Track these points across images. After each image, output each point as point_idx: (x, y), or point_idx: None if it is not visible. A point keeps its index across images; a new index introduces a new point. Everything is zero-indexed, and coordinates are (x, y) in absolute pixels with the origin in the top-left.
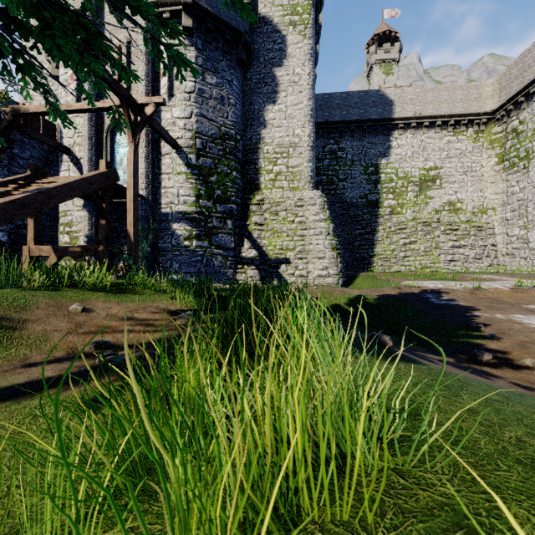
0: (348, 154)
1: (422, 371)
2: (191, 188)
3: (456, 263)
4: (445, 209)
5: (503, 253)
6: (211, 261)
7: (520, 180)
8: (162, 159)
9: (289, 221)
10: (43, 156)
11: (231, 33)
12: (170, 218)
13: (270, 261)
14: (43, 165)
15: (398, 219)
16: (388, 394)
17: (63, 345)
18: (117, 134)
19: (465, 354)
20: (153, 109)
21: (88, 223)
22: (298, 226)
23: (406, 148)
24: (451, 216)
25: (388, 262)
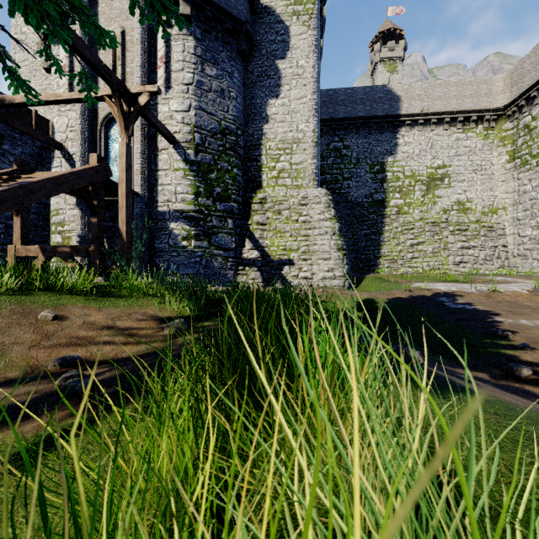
0: (353, 152)
1: (485, 409)
2: (189, 185)
3: (466, 265)
4: (453, 209)
5: (514, 254)
6: (211, 262)
7: (532, 179)
8: (159, 154)
9: (293, 220)
10: (36, 153)
11: (231, 22)
12: (168, 217)
13: (273, 262)
14: (36, 163)
15: (405, 219)
16: (465, 465)
17: (21, 362)
18: (111, 128)
19: (498, 367)
20: (147, 98)
21: (80, 222)
22: (302, 225)
23: (413, 145)
24: (460, 215)
25: (395, 263)
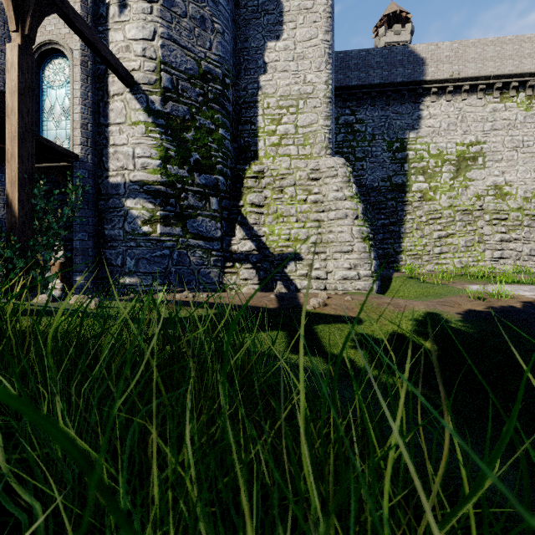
0: (367, 126)
1: None
2: (153, 146)
3: (507, 261)
4: (489, 194)
5: None
6: (186, 256)
7: None
8: (110, 102)
9: (299, 200)
10: None
11: None
12: (122, 191)
13: (272, 256)
14: None
15: (430, 206)
16: None
17: None
18: (46, 68)
19: None
20: None
21: None
22: (312, 207)
23: (440, 118)
24: (498, 202)
25: (419, 259)
